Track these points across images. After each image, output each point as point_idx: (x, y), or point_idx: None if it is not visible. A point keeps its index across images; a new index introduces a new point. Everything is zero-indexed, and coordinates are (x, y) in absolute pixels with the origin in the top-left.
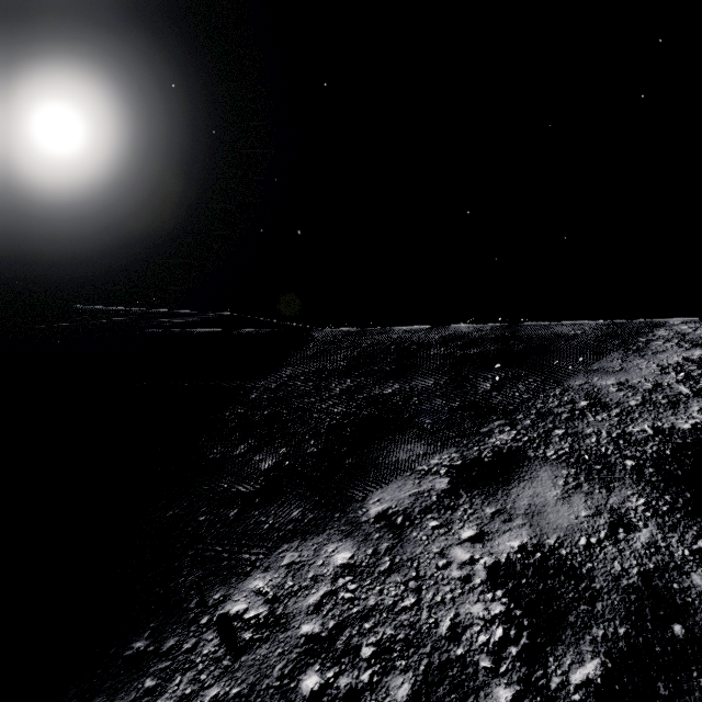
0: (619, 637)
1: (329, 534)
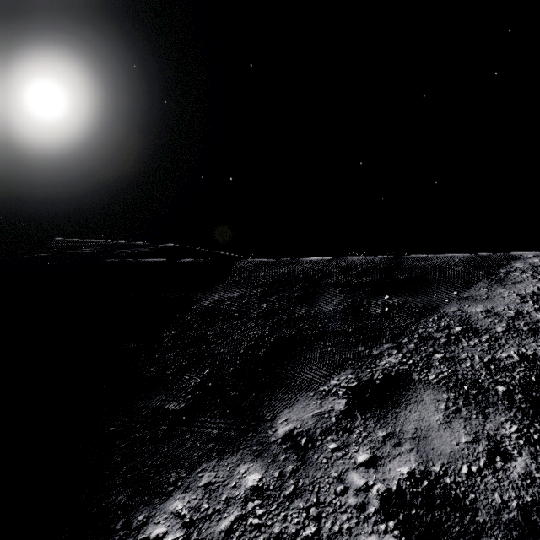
0: None
1: (242, 454)
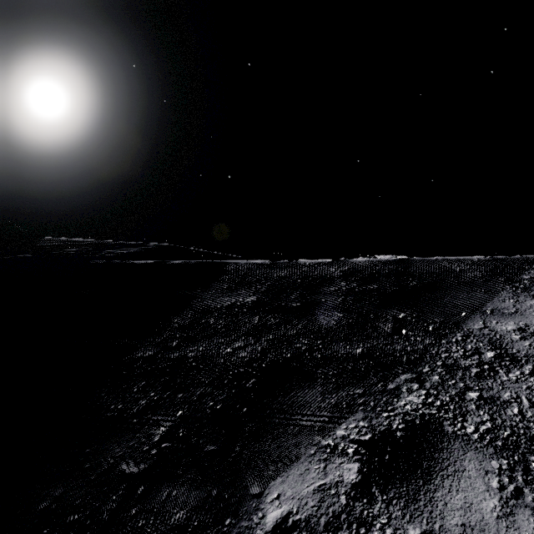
0: None
1: None
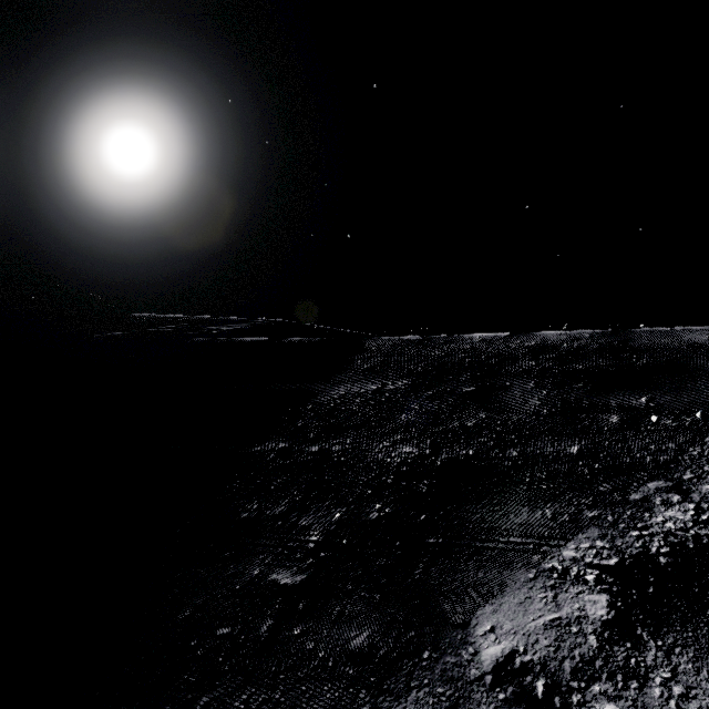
0: None
1: (417, 702)
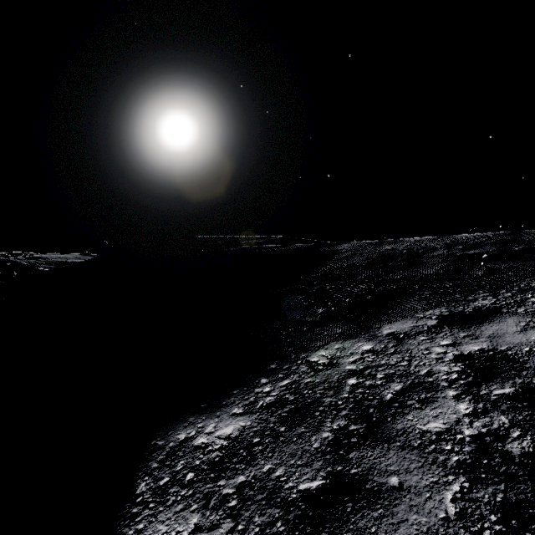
0: (531, 383)
1: (359, 339)
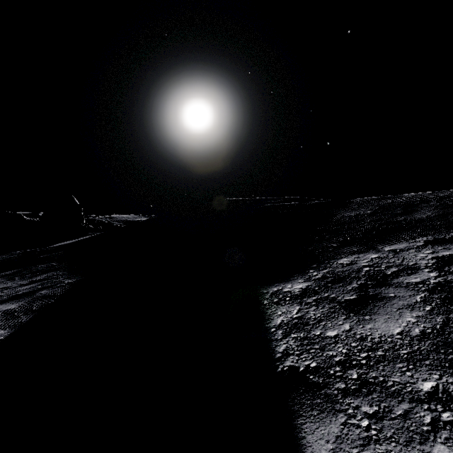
0: None
1: (368, 253)
